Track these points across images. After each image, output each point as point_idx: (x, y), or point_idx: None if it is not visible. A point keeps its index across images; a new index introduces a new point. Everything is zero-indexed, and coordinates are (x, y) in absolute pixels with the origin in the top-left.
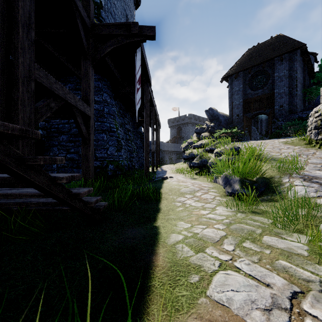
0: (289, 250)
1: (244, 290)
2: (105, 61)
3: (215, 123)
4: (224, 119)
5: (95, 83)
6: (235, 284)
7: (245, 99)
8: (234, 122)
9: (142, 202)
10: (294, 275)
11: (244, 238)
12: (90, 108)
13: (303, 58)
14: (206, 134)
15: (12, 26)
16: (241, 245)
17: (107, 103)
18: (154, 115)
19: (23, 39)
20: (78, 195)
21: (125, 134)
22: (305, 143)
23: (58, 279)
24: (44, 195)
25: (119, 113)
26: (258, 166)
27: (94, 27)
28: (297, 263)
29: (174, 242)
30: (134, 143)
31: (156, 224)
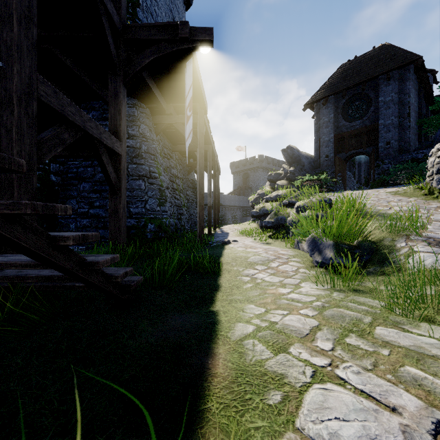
0: (417, 350)
1: (356, 417)
2: (142, 78)
3: (295, 166)
4: (308, 161)
5: (129, 110)
6: (340, 406)
7: (338, 134)
8: (322, 166)
9: (193, 275)
10: (432, 392)
11: (347, 330)
12: (121, 144)
13: (418, 76)
14: (283, 182)
15: (4, 19)
16: (344, 342)
17: (146, 138)
18: (212, 156)
19: (20, 39)
20: (95, 266)
21: (171, 181)
22: (424, 193)
23: (57, 397)
24: (43, 265)
25: (163, 153)
26: (360, 224)
27: (127, 30)
28: (433, 371)
29: (241, 336)
30: (184, 194)
31: (214, 307)
